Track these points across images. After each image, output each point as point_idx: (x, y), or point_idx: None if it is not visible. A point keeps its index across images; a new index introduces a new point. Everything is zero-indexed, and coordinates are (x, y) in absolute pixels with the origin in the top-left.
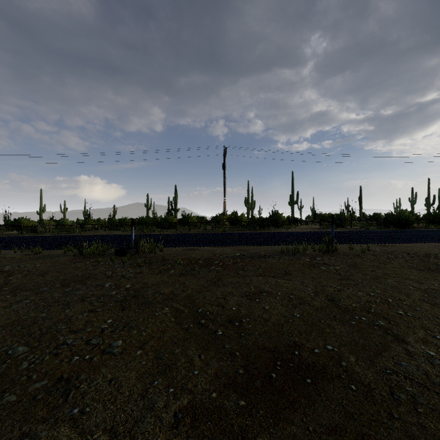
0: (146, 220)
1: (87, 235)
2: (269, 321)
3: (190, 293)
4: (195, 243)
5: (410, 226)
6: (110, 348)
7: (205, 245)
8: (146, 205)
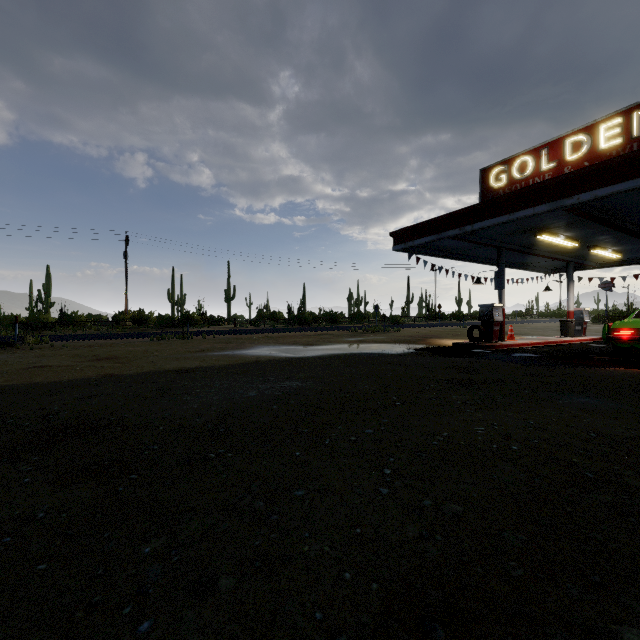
0: (2, 319)
1: None
2: (112, 354)
3: (76, 353)
4: (82, 339)
5: (309, 325)
6: (43, 360)
7: (91, 339)
8: None
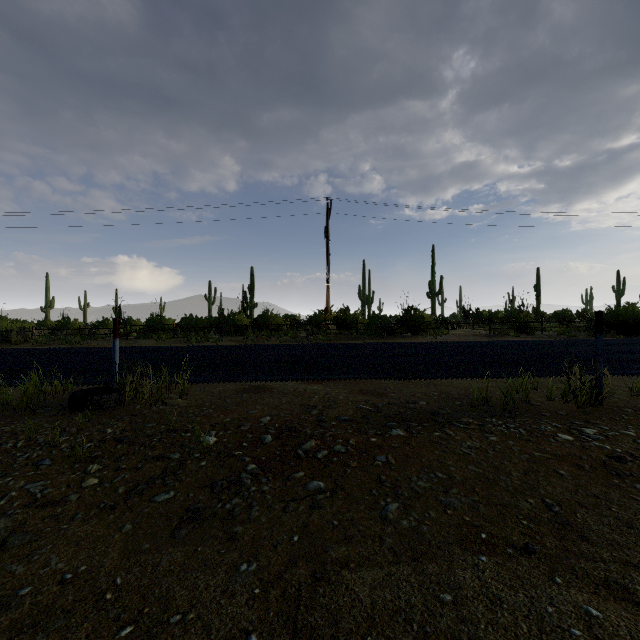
0: (197, 321)
1: (88, 348)
2: None
3: None
4: (269, 371)
5: None
6: None
7: (288, 375)
8: (208, 298)
